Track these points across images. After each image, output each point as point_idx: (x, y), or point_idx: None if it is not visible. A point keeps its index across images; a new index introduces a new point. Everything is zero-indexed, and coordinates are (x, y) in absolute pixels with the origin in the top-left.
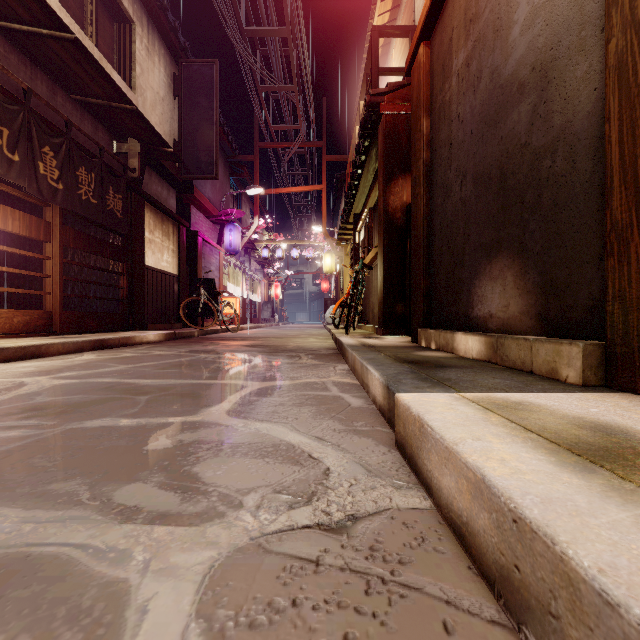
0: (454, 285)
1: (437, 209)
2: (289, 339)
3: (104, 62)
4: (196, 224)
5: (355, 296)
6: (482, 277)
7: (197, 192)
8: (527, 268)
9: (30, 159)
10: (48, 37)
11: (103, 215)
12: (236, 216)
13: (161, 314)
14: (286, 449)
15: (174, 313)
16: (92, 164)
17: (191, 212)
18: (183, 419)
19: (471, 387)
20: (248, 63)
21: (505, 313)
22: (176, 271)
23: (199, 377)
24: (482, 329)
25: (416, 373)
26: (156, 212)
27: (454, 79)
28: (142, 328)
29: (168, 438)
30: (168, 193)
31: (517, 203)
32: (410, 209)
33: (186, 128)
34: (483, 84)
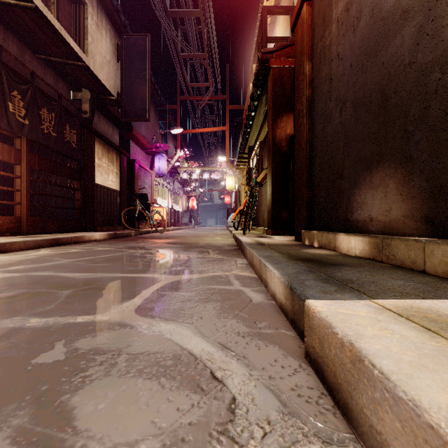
0: (334, 194)
1: (318, 134)
2: (201, 238)
3: (63, 31)
4: (134, 154)
5: (250, 205)
6: (362, 186)
7: (135, 131)
8: (411, 175)
9: (1, 100)
10: (15, 6)
11: (61, 145)
12: (163, 149)
13: (107, 219)
14: (187, 363)
15: (117, 219)
16: (52, 106)
17: (130, 145)
18: (91, 318)
19: (381, 291)
20: (171, 36)
21: (386, 217)
22: (119, 188)
23: (123, 271)
24: (362, 231)
25: (314, 272)
26: (103, 144)
27: (334, 25)
28: (92, 230)
29: (65, 345)
30: (113, 131)
31: (400, 118)
32: (292, 139)
33: (126, 83)
34: (363, 22)
